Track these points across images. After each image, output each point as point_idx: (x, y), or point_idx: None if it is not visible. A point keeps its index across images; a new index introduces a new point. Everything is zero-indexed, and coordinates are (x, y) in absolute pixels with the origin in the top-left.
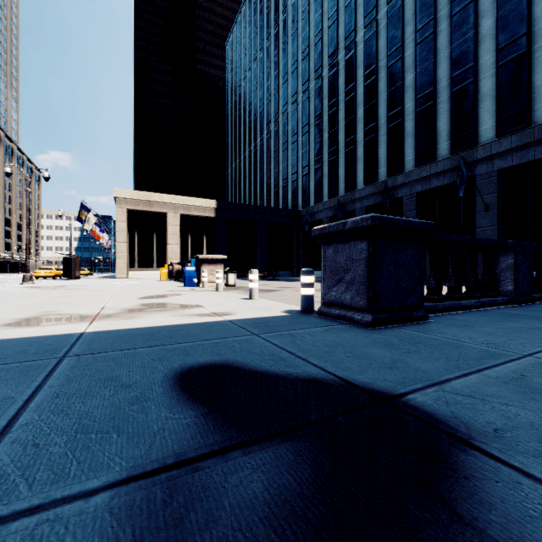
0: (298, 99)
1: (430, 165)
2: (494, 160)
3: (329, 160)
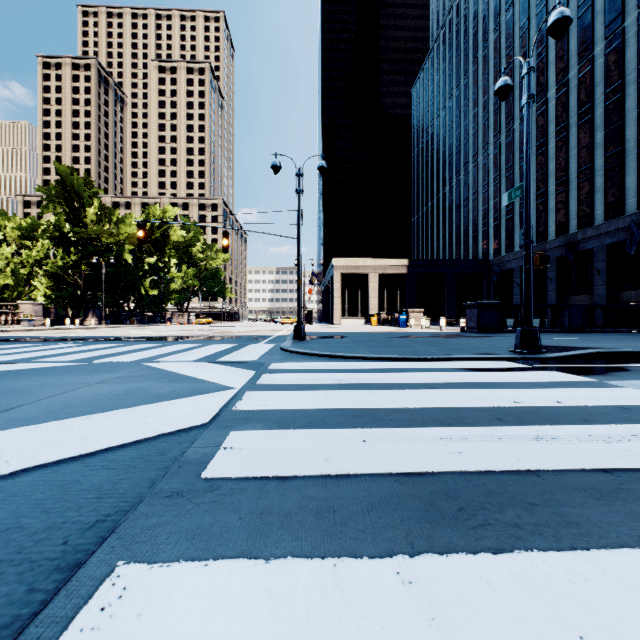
0: (488, 150)
1: (618, 220)
2: None
3: (520, 211)
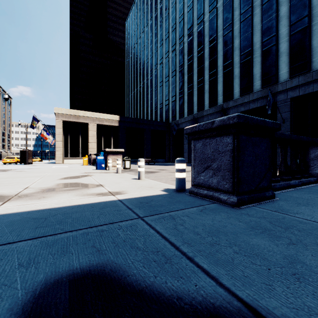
0: (169, 55)
1: (249, 95)
2: (288, 92)
3: (187, 92)
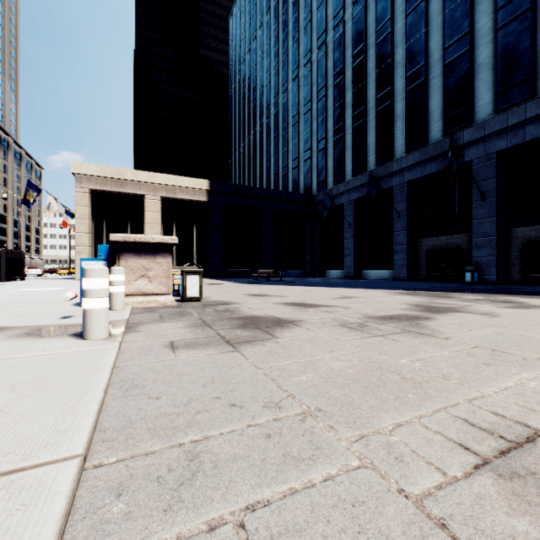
0: (312, 58)
1: (525, 105)
2: None
3: (353, 126)
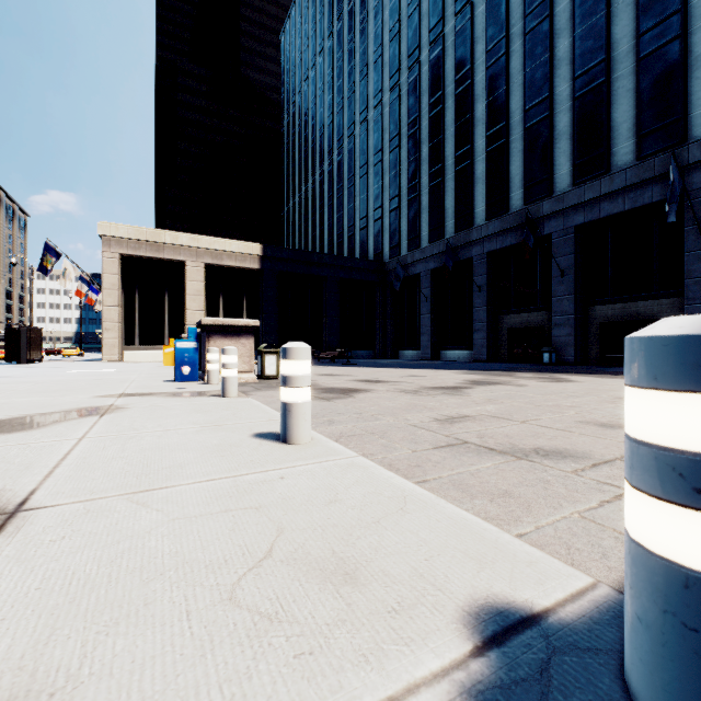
0: (383, 100)
1: (600, 180)
2: None
3: (430, 185)
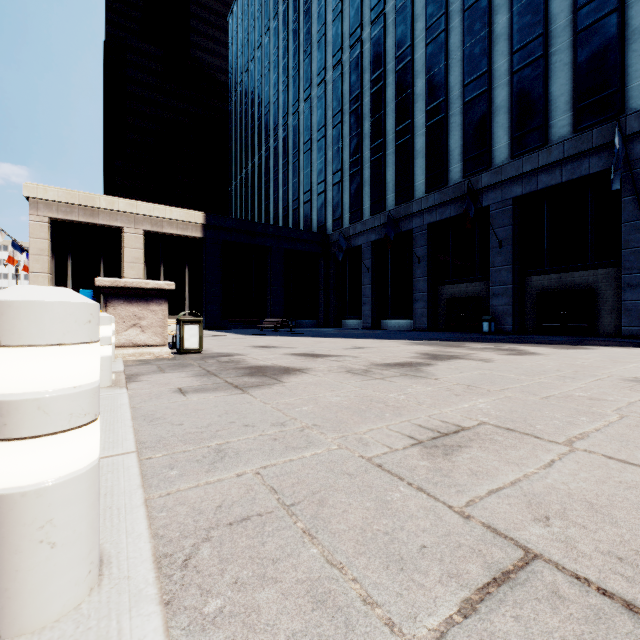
0: (326, 78)
1: (538, 152)
2: None
3: (371, 159)
